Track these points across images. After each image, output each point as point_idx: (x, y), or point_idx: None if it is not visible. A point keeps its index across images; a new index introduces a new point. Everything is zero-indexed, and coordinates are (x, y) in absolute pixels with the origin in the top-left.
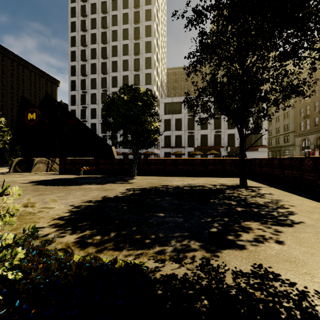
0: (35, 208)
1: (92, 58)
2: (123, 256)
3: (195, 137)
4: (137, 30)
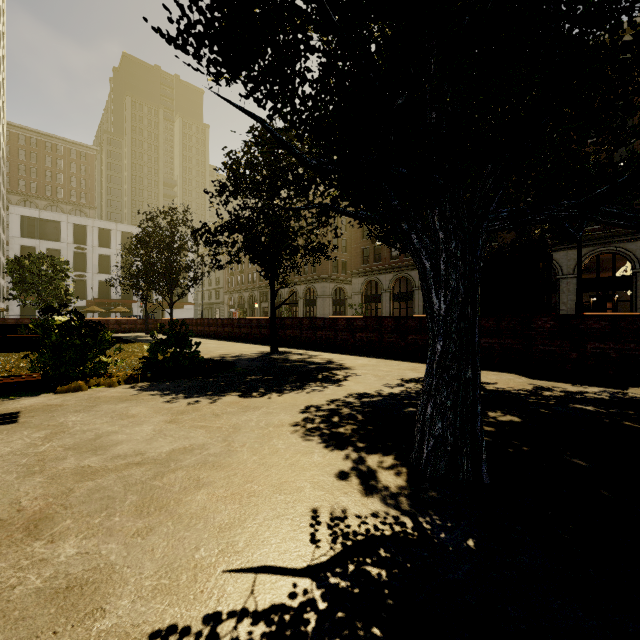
0: None
1: None
2: None
3: (89, 283)
4: None
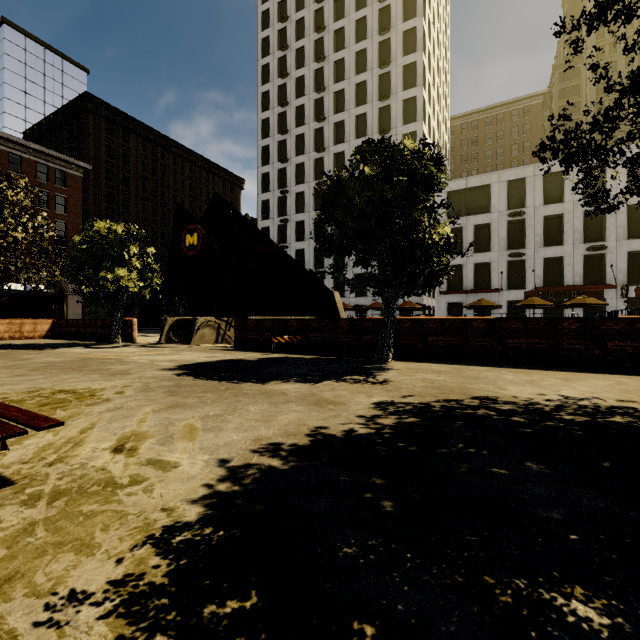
0: (132, 460)
1: (298, 125)
2: None
3: (528, 265)
4: (386, 46)
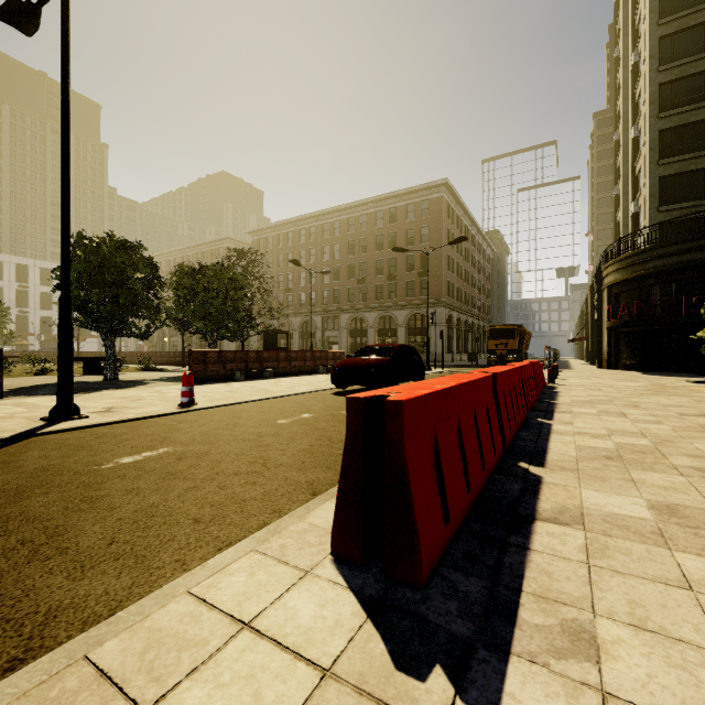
0: None
1: None
2: None
3: None
4: None
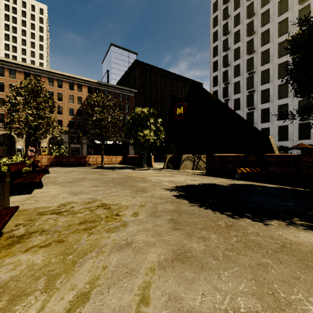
0: None
1: (235, 43)
2: None
3: None
4: None
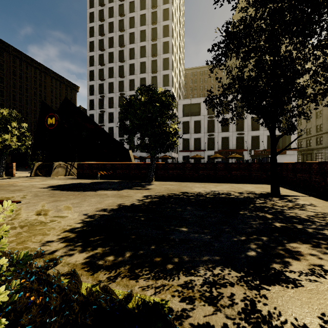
0: (47, 216)
1: (110, 62)
2: (140, 289)
3: (216, 140)
4: (155, 30)
